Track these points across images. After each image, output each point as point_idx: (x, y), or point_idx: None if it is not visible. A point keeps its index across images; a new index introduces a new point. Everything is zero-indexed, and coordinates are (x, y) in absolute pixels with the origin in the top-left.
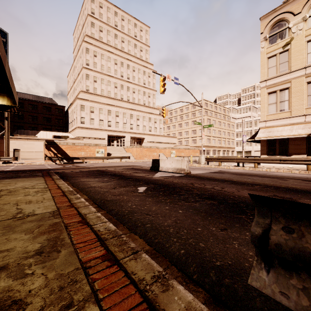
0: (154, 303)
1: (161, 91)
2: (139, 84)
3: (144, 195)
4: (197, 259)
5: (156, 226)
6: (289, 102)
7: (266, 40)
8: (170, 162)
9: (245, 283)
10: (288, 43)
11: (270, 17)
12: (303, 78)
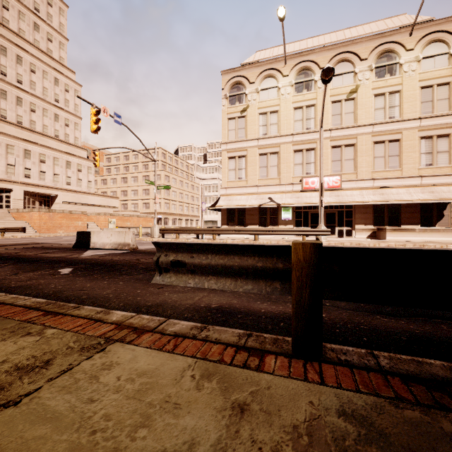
0: (99, 319)
1: (93, 129)
2: (45, 99)
3: (72, 275)
4: (134, 305)
5: (94, 296)
6: (246, 171)
7: (227, 98)
8: (109, 234)
9: (165, 307)
10: (245, 109)
11: (231, 75)
12: (256, 149)
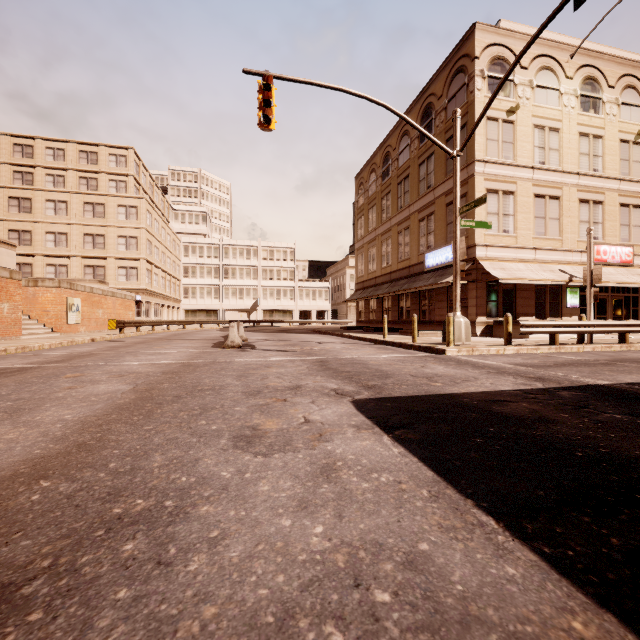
0: None
1: None
2: None
3: None
4: None
5: None
6: (515, 220)
7: (484, 78)
8: None
9: None
10: (513, 110)
11: (490, 39)
12: (530, 186)
